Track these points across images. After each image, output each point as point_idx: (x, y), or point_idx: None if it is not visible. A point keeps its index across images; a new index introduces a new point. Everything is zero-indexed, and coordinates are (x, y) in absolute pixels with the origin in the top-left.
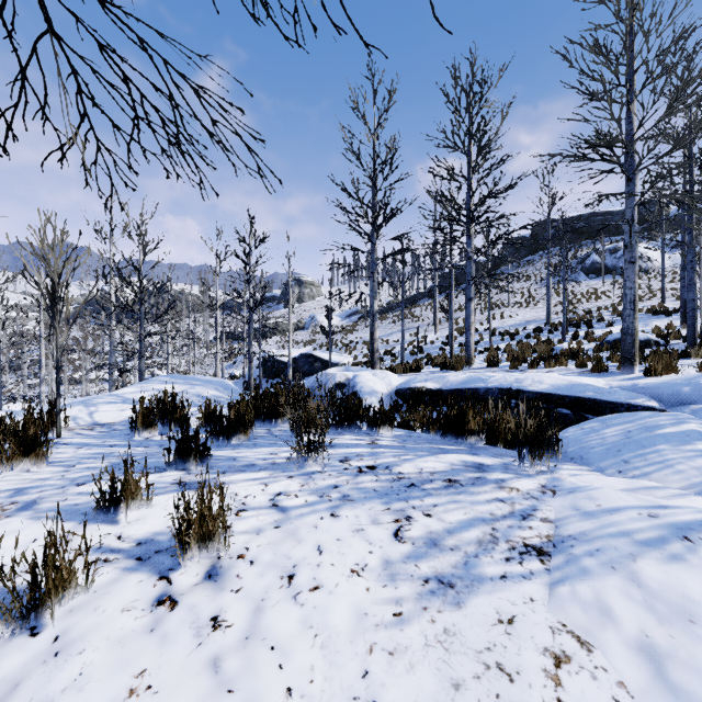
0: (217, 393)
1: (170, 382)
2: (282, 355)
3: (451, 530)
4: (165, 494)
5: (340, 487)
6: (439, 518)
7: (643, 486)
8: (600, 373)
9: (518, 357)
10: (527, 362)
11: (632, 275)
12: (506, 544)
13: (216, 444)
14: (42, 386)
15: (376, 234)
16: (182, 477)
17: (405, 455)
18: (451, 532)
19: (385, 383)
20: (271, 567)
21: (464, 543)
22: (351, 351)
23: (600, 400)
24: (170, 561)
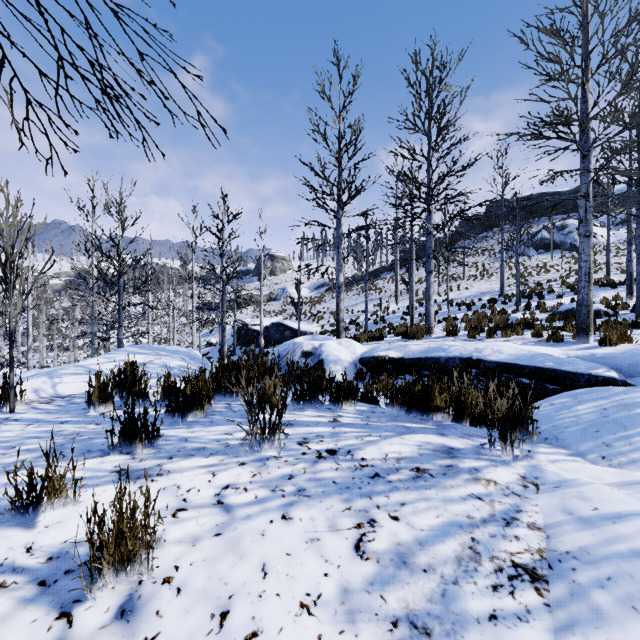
0: (184, 363)
1: (137, 352)
2: (255, 324)
3: (423, 540)
4: (99, 486)
5: (296, 478)
6: (408, 522)
7: (638, 480)
8: (556, 342)
9: (475, 326)
10: (484, 331)
11: (587, 249)
12: (490, 563)
13: (171, 421)
14: (29, 353)
15: (342, 210)
16: (124, 463)
17: (368, 436)
18: (423, 544)
19: (350, 351)
20: (201, 598)
21: (439, 561)
22: (319, 320)
23: (560, 371)
24: (79, 586)
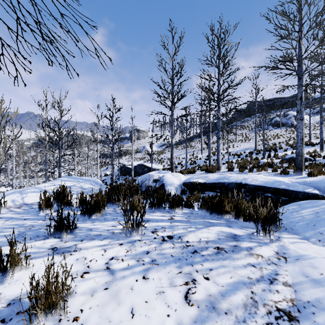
0: (91, 186)
1: (67, 180)
2: (129, 165)
3: (223, 293)
4: (41, 257)
5: (150, 253)
6: (214, 281)
7: None
8: (285, 175)
9: (243, 166)
10: (247, 169)
11: (301, 126)
12: (264, 308)
13: (83, 219)
14: (13, 180)
15: (174, 106)
16: (56, 244)
17: (190, 228)
18: (223, 295)
19: (178, 179)
20: None
21: (234, 307)
22: (162, 163)
23: (289, 190)
24: (24, 323)
